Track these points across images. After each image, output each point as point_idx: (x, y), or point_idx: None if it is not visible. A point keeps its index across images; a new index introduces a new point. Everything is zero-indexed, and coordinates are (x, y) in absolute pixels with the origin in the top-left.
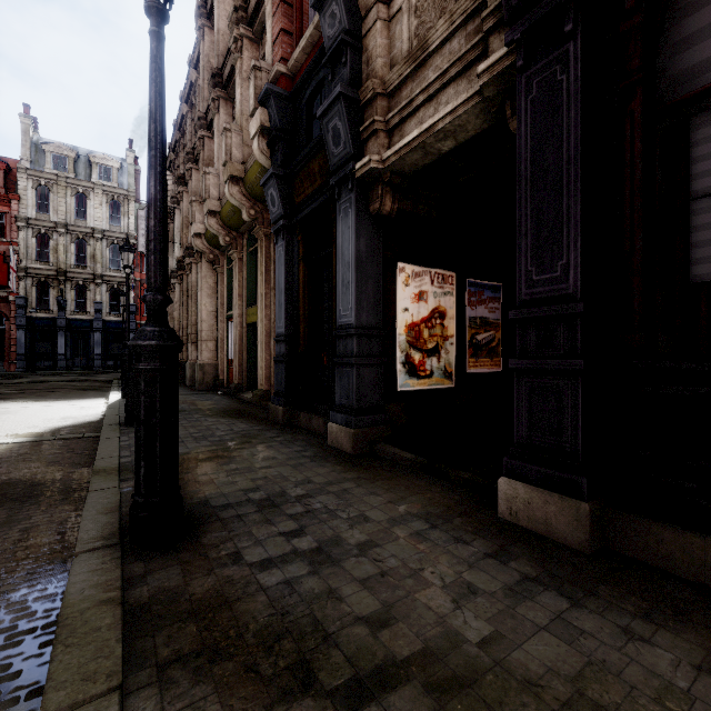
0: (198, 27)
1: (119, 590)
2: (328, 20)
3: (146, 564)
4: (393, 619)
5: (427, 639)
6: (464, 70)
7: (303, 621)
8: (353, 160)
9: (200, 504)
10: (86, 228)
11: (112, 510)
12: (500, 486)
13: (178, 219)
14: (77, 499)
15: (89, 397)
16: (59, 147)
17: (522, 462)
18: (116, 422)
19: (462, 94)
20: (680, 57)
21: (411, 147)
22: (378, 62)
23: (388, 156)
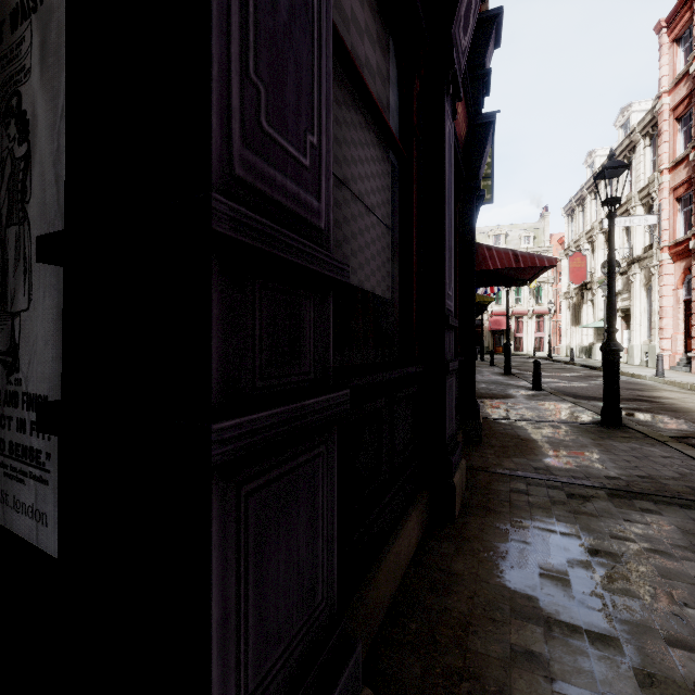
0: None
1: None
2: None
3: None
4: None
5: None
6: None
7: None
8: None
9: None
10: None
11: None
12: None
13: None
14: None
15: None
16: None
17: None
18: None
19: None
20: None
21: None
22: None
23: None
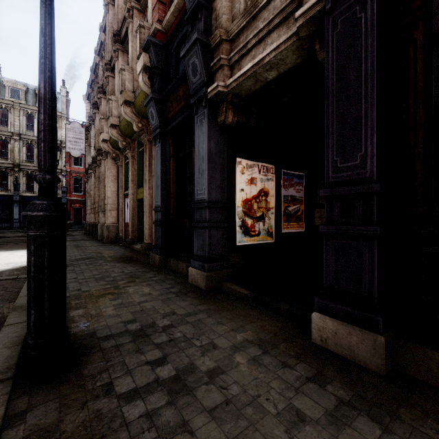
0: (105, 4)
1: None
2: None
3: (29, 399)
4: None
5: None
6: (284, 19)
7: None
8: (206, 86)
9: (88, 336)
10: (33, 136)
11: (16, 343)
12: (313, 319)
13: (93, 131)
14: None
15: None
16: (15, 83)
17: (330, 302)
18: None
19: (283, 35)
20: None
21: (246, 75)
22: (223, 18)
23: (230, 82)
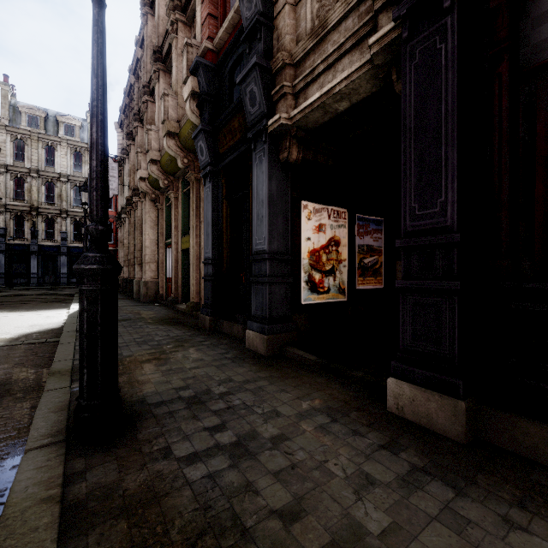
0: (142, 14)
1: (59, 487)
2: (246, 4)
3: (86, 460)
4: (303, 512)
5: (334, 532)
6: (357, 43)
7: (224, 515)
8: (266, 118)
9: (138, 402)
10: (54, 173)
11: (62, 408)
12: (388, 385)
13: (127, 166)
14: (34, 397)
15: (54, 308)
16: (32, 109)
17: (407, 366)
18: (73, 329)
19: (356, 63)
20: (541, 28)
21: (313, 106)
22: (286, 38)
23: (294, 114)
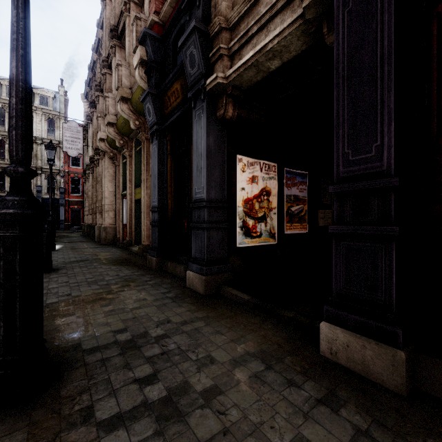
0: None
1: None
2: None
3: None
4: None
5: None
6: (289, 3)
7: None
8: (205, 78)
9: (72, 348)
10: None
11: None
12: (321, 329)
13: (91, 130)
14: None
15: None
16: None
17: (341, 311)
18: None
19: (288, 19)
20: None
21: (247, 65)
22: (223, 5)
23: (230, 73)
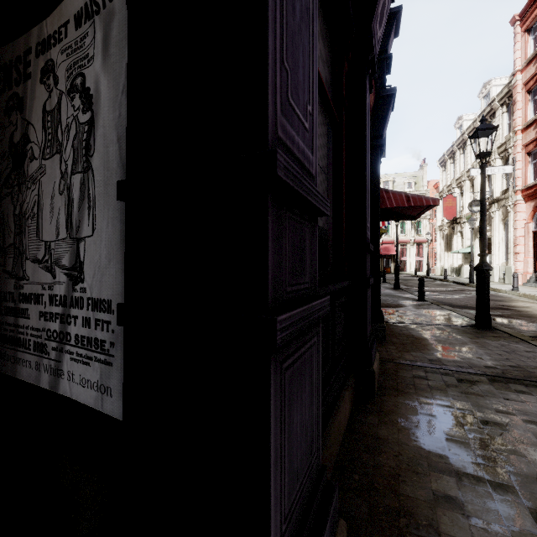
0: None
1: None
2: None
3: None
4: None
5: None
6: None
7: None
8: None
9: None
10: None
11: None
12: None
13: None
14: None
15: None
16: None
17: None
18: None
19: None
20: None
21: None
22: None
23: None
